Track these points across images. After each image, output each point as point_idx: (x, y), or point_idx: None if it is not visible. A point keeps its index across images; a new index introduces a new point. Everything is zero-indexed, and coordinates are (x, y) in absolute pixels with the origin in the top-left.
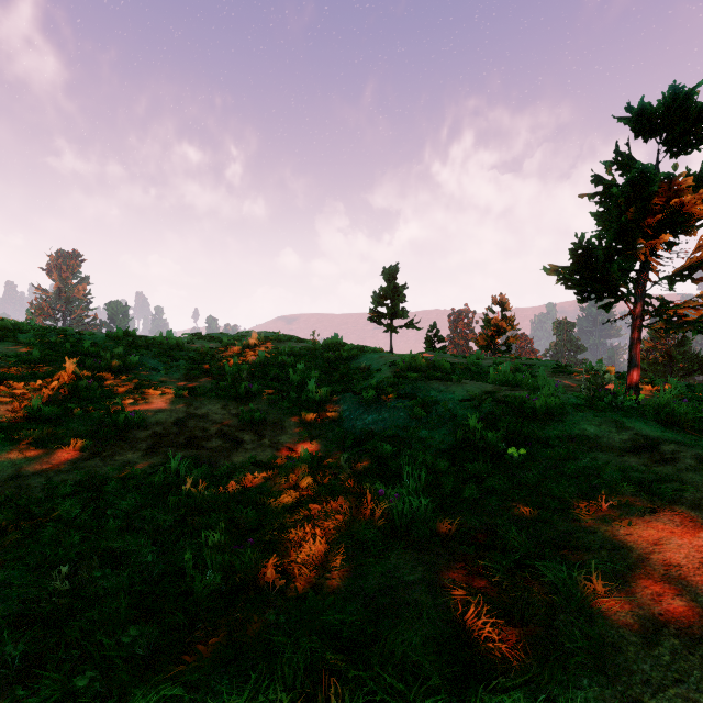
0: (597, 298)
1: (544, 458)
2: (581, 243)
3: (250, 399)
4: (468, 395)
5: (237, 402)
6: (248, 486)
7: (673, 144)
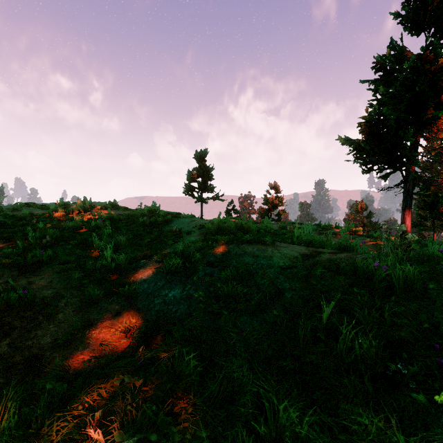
0: (378, 168)
1: None
2: (372, 116)
3: (40, 267)
4: (288, 261)
5: (19, 272)
6: None
7: (442, 36)
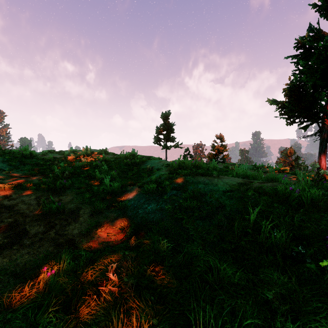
0: (299, 121)
1: None
2: (293, 83)
3: (64, 190)
4: (229, 187)
5: (52, 193)
6: None
7: None
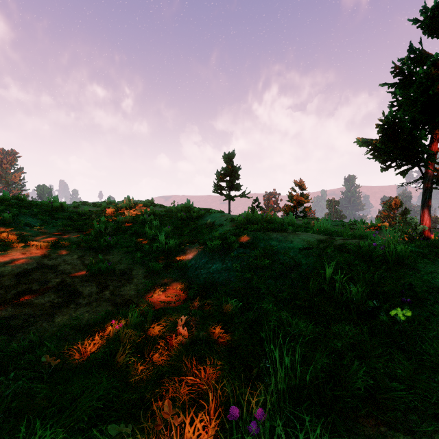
0: (396, 165)
1: (425, 318)
2: (388, 118)
3: (109, 250)
4: (306, 244)
5: (96, 253)
6: (49, 367)
7: None
